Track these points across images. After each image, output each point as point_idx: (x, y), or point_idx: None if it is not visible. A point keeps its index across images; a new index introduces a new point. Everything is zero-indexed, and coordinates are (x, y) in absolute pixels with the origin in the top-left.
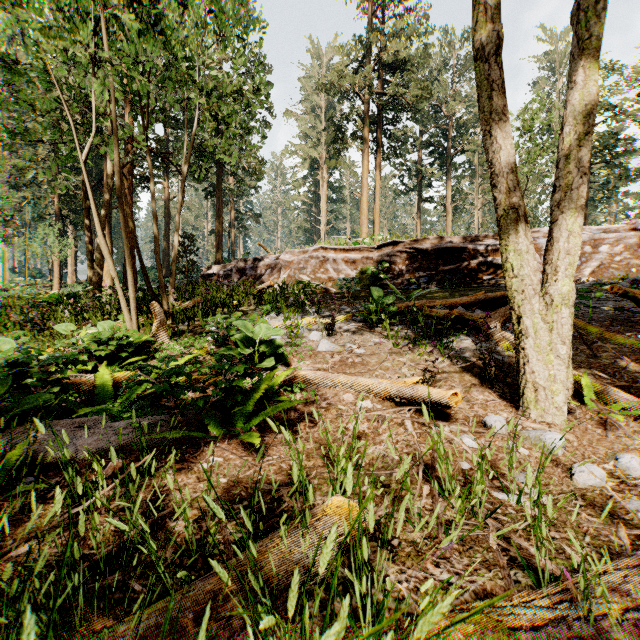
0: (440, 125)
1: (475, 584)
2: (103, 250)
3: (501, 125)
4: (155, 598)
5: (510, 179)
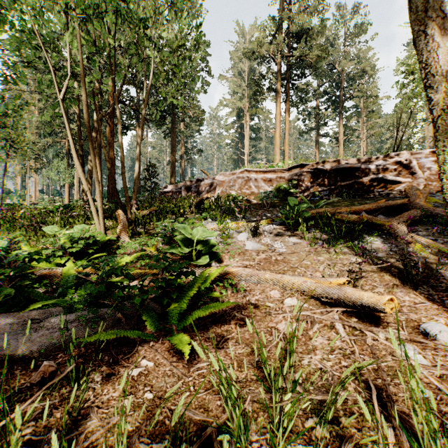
0: (334, 79)
1: None
2: (78, 169)
3: (438, 22)
4: None
5: None
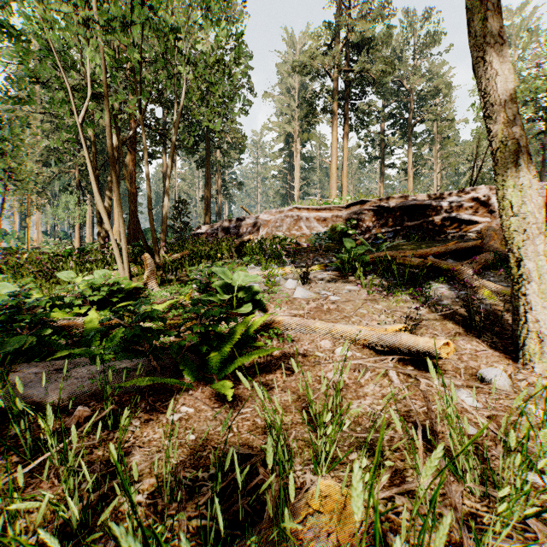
0: (402, 98)
1: None
2: (99, 205)
3: (498, 48)
4: None
5: (509, 107)
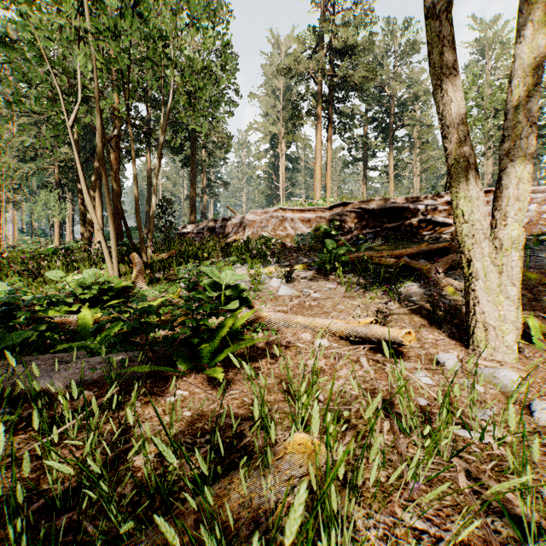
0: (383, 103)
1: (450, 532)
2: (88, 206)
3: (452, 78)
4: (104, 545)
5: (461, 129)
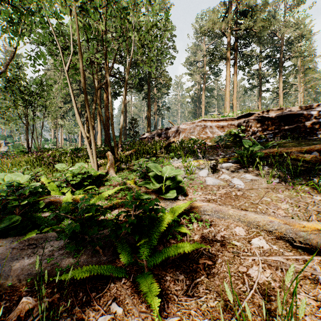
0: (274, 44)
1: None
2: (78, 122)
3: None
4: None
5: None
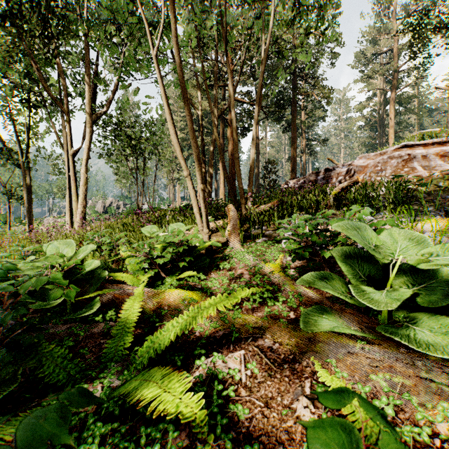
0: None
1: None
2: (176, 149)
3: None
4: None
5: None
